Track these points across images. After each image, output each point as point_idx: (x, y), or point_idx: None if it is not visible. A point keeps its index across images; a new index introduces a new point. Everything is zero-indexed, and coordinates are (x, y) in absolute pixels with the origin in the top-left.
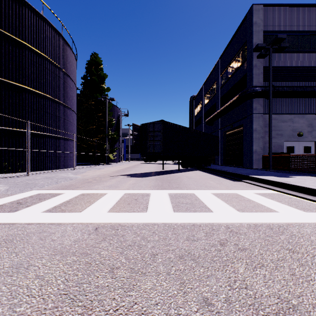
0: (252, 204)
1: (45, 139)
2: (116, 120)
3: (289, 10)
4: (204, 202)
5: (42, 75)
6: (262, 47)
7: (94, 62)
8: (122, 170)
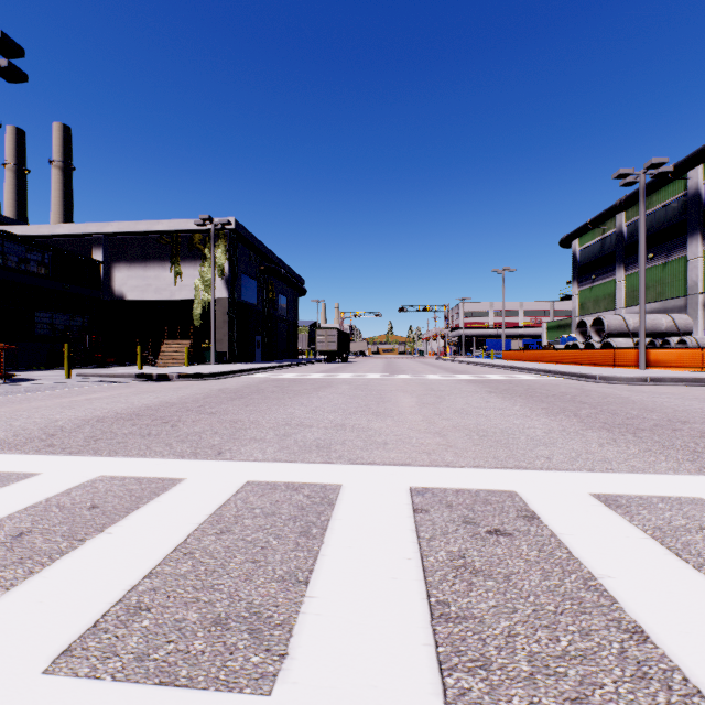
0: None
1: None
2: None
3: None
4: None
5: None
6: None
7: None
8: None
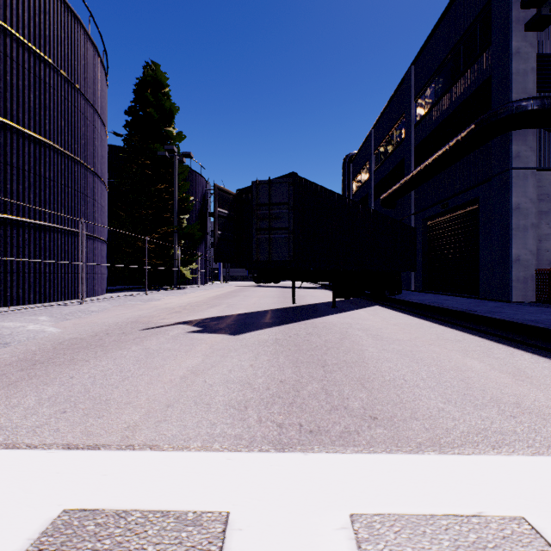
0: None
1: (5, 230)
2: (199, 202)
3: None
4: None
5: None
6: None
7: (150, 80)
8: (196, 305)
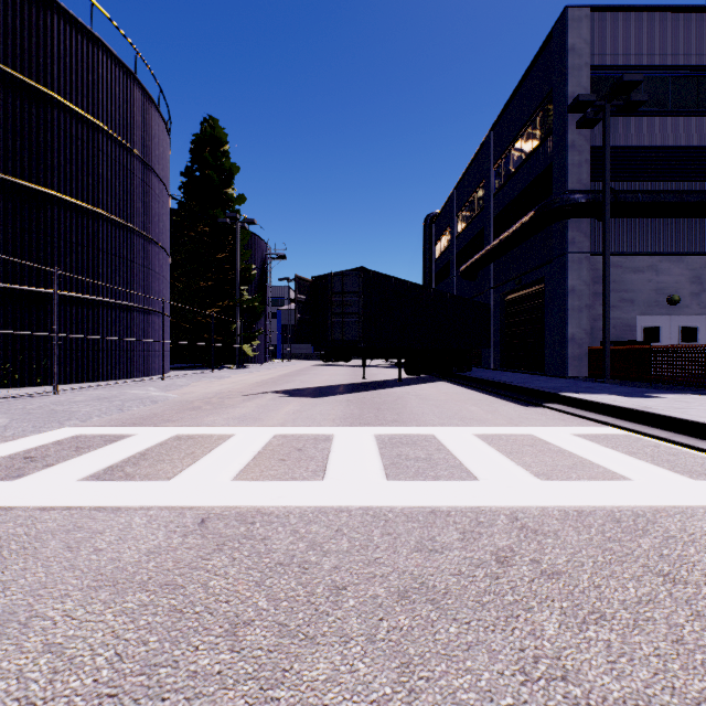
0: (569, 461)
1: (98, 311)
2: (259, 269)
3: (648, 19)
4: (458, 456)
5: (90, 167)
6: (589, 103)
7: (208, 139)
8: (271, 381)
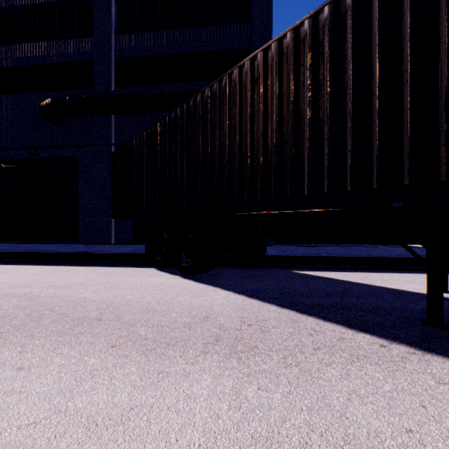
0: None
1: None
2: None
3: None
4: None
5: None
6: None
7: None
8: None
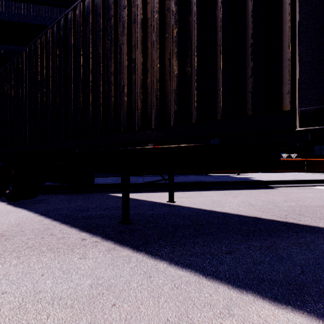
0: None
1: None
2: None
3: None
4: None
5: None
6: None
7: None
8: None
